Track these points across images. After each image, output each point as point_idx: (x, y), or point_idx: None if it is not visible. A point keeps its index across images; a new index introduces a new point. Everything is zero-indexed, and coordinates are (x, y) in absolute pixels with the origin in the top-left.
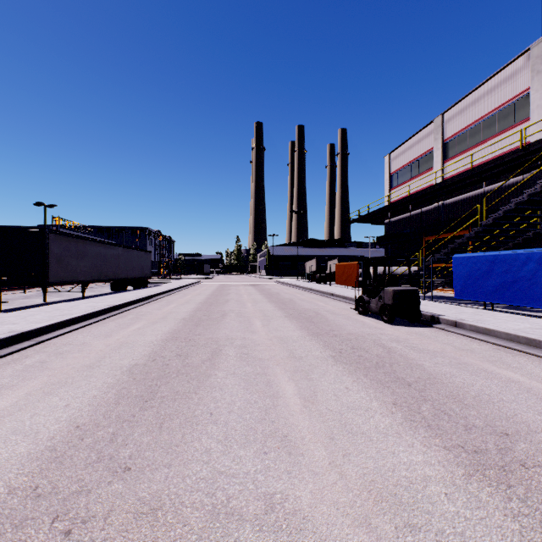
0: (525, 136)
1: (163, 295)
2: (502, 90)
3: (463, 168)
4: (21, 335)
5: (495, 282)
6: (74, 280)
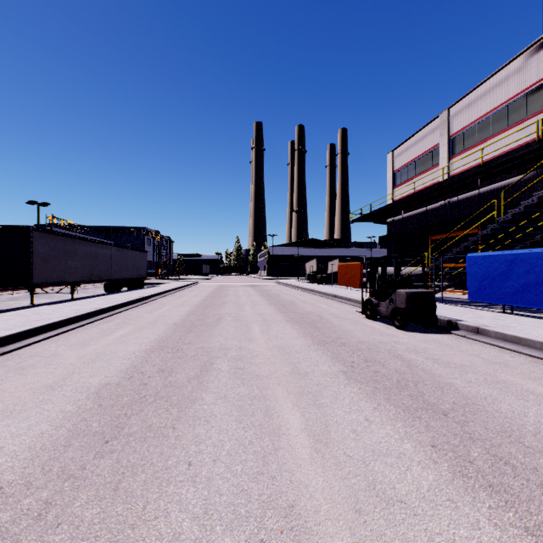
0: (542, 128)
1: (158, 297)
2: (513, 81)
3: (471, 164)
4: None
5: (516, 283)
6: (61, 281)
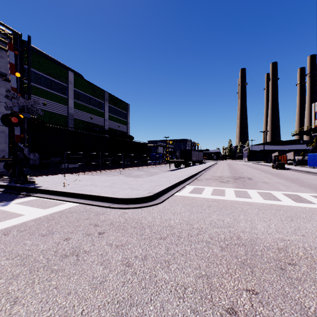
0: None
1: (214, 165)
2: None
3: None
4: (208, 167)
5: (314, 161)
6: (193, 160)
